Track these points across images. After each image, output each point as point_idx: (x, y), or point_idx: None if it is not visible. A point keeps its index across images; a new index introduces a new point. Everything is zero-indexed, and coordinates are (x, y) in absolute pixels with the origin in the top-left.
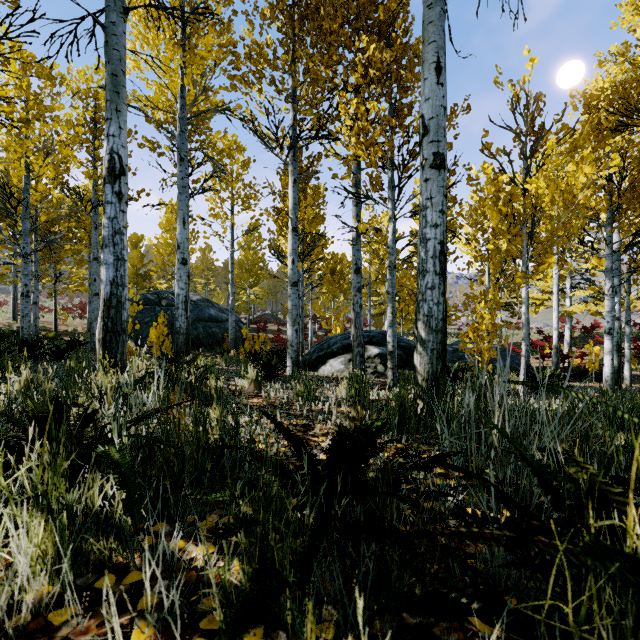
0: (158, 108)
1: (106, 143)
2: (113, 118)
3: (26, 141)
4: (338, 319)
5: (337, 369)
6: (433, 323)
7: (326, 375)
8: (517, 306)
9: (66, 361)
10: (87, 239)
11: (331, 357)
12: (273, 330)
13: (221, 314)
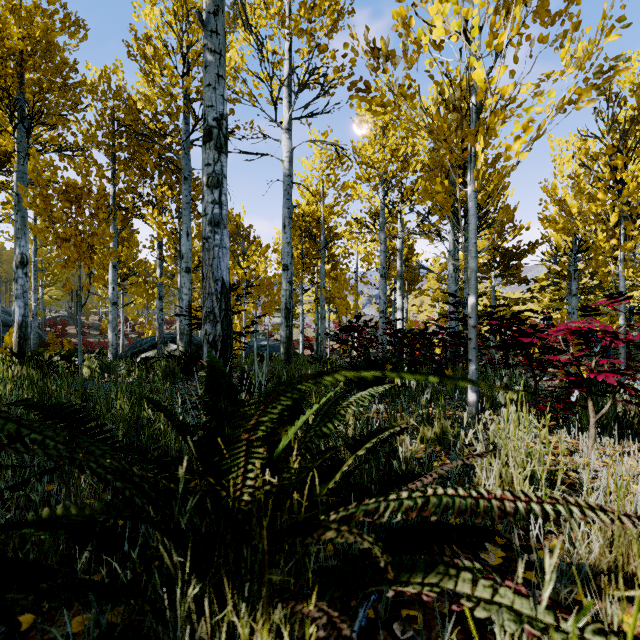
0: None
1: (19, 249)
2: (23, 238)
3: None
4: (150, 325)
5: None
6: (186, 332)
7: None
8: (297, 313)
9: None
10: None
11: (143, 353)
12: (74, 333)
13: (10, 318)
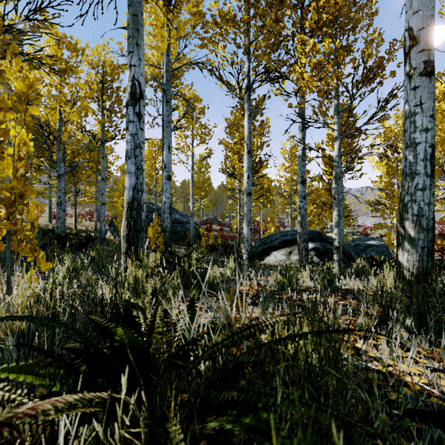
0: (150, 64)
1: (129, 72)
2: (134, 51)
3: (60, 95)
4: (272, 221)
5: (280, 259)
6: (424, 222)
7: (273, 264)
8: None
9: (88, 251)
10: (95, 167)
11: (273, 250)
12: (216, 229)
13: (182, 218)
